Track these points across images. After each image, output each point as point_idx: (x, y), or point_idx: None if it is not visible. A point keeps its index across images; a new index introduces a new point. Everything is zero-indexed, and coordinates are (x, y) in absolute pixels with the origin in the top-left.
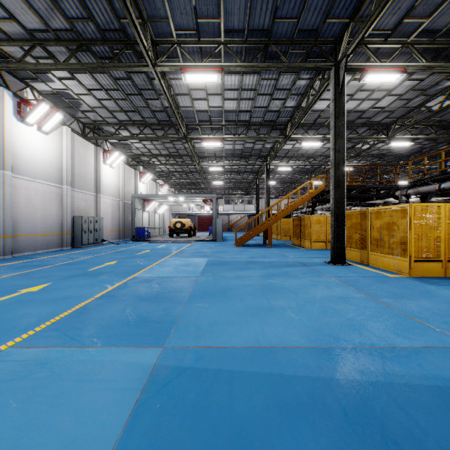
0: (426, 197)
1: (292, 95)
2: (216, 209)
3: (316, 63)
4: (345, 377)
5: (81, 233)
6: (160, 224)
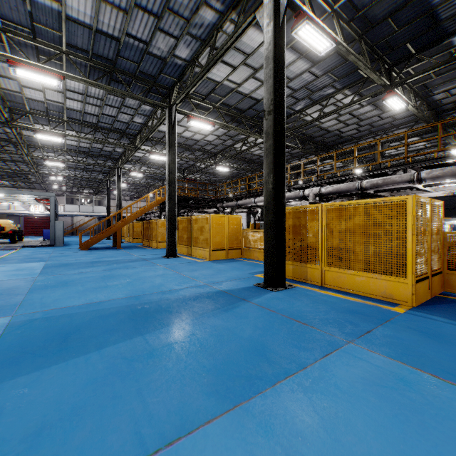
0: (232, 209)
1: (139, 114)
2: (54, 210)
3: (154, 101)
4: (139, 303)
5: None
6: None
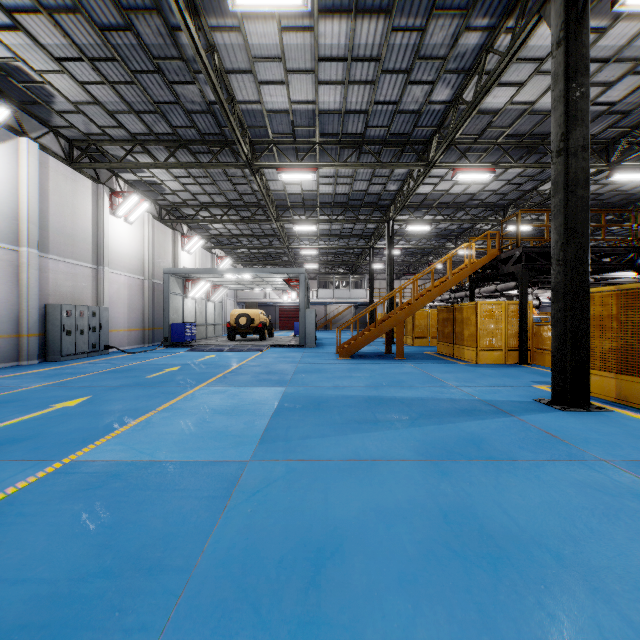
0: None
1: (449, 72)
2: (305, 294)
3: None
4: None
5: (59, 334)
6: (217, 319)
